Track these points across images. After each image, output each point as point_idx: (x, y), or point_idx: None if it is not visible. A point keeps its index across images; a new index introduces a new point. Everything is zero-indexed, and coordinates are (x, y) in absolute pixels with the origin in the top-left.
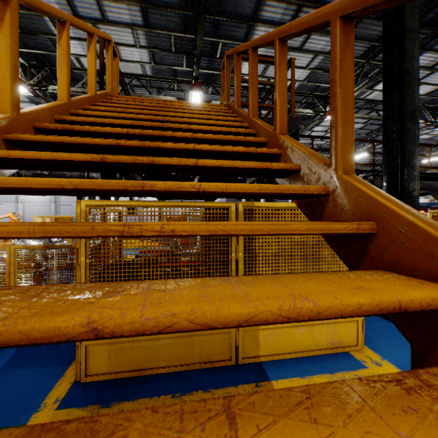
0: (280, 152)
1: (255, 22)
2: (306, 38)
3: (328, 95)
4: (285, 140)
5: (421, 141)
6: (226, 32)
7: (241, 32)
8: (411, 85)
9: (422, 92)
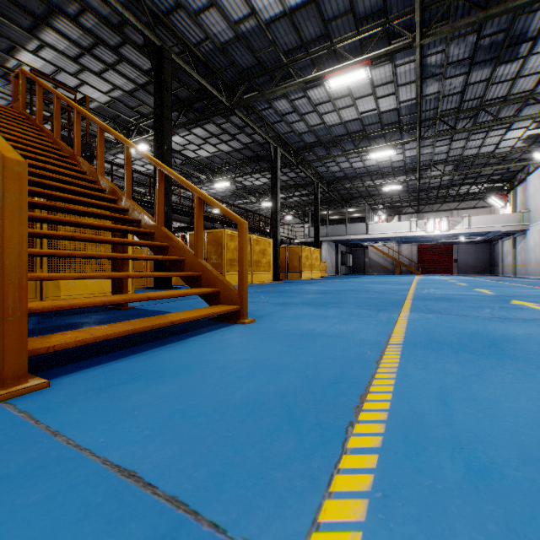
0: (77, 164)
1: (45, 25)
2: (105, 70)
3: (130, 128)
4: (80, 159)
5: (212, 194)
6: (1, 9)
7: (24, 21)
8: (168, 150)
9: (204, 155)
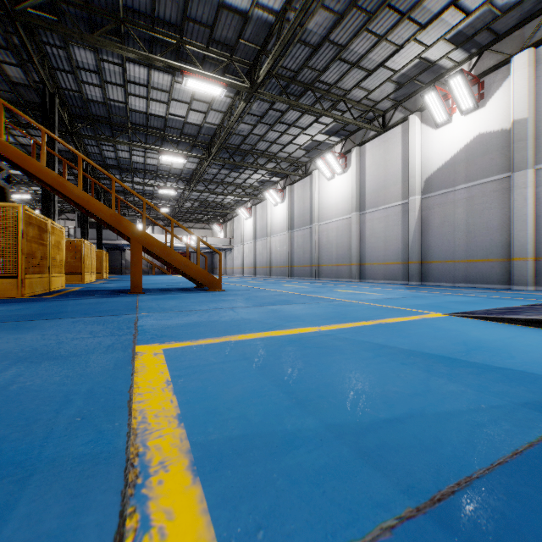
0: None
1: None
2: None
3: None
4: None
5: None
6: None
7: None
8: None
9: None
